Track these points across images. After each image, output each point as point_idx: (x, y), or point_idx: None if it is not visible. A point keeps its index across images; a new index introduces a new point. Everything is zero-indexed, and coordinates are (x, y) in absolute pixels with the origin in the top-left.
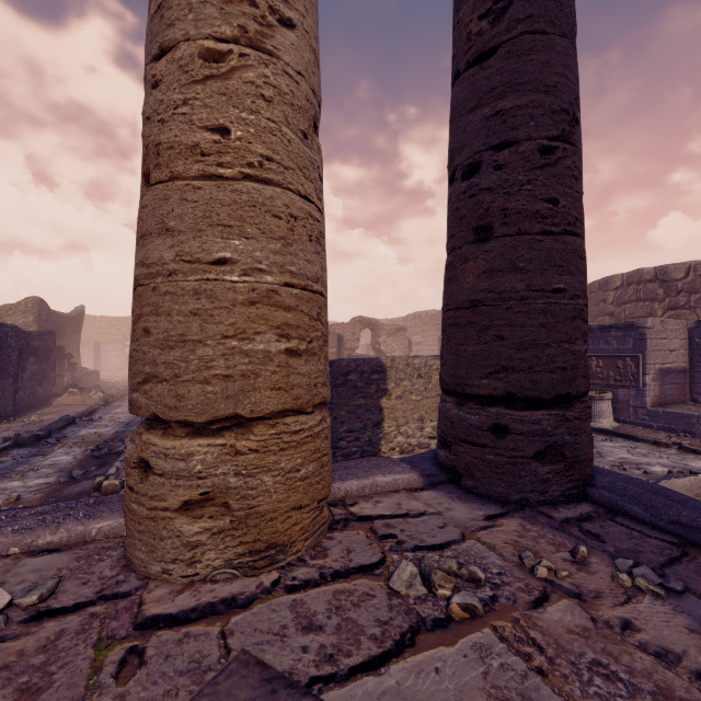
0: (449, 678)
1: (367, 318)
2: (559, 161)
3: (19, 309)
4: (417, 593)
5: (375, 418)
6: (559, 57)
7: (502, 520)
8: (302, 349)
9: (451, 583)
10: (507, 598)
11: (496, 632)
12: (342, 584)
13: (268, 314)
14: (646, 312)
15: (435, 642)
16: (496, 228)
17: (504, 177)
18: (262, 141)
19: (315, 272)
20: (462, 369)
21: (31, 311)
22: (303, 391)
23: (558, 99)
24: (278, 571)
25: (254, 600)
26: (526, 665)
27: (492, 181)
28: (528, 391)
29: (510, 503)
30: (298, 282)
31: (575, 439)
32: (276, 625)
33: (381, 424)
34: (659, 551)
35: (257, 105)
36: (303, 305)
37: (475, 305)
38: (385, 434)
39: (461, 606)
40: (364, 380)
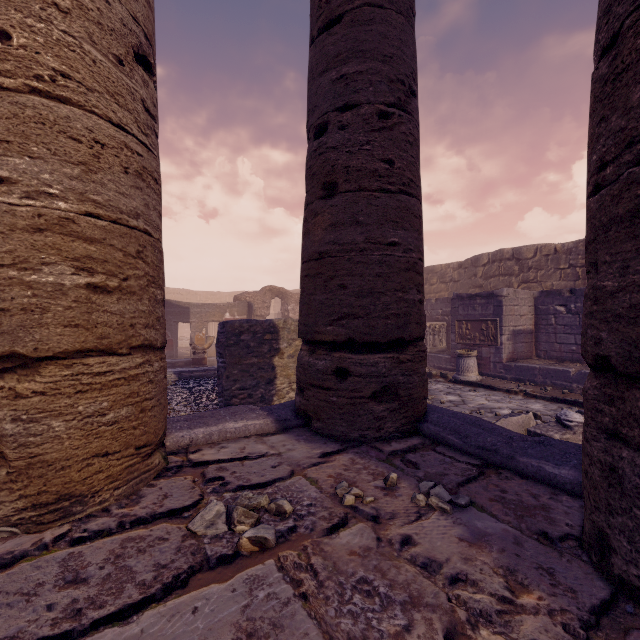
0: (204, 617)
1: (277, 287)
2: (395, 126)
3: None
4: (216, 531)
5: (267, 376)
6: (395, 31)
7: (335, 456)
8: (113, 286)
9: (253, 518)
10: (306, 527)
11: (279, 562)
12: (138, 531)
13: (62, 244)
14: (506, 285)
15: (209, 580)
16: (340, 184)
17: (347, 137)
18: (55, 54)
19: (134, 207)
20: (312, 318)
21: None
22: (113, 330)
23: (394, 69)
24: (72, 524)
25: (21, 559)
26: (293, 592)
27: (337, 140)
28: (366, 336)
29: (351, 441)
30: (106, 213)
31: (408, 379)
32: (31, 584)
33: (274, 381)
34: (462, 473)
35: (49, 14)
36: (115, 239)
37: (323, 256)
38: (277, 390)
39: (251, 540)
40: (257, 340)
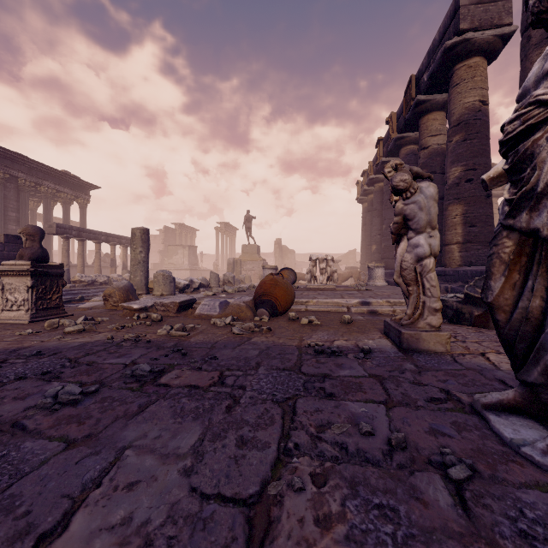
0: None
1: None
2: None
3: (351, 253)
4: None
5: None
6: None
7: None
8: None
9: None
10: None
11: None
12: None
13: None
14: None
15: None
16: None
17: None
18: None
19: None
20: None
21: (354, 254)
22: None
23: None
24: None
25: None
26: None
27: None
28: None
29: None
30: None
31: None
32: None
33: None
34: None
35: None
36: None
37: None
38: None
39: None
40: None
